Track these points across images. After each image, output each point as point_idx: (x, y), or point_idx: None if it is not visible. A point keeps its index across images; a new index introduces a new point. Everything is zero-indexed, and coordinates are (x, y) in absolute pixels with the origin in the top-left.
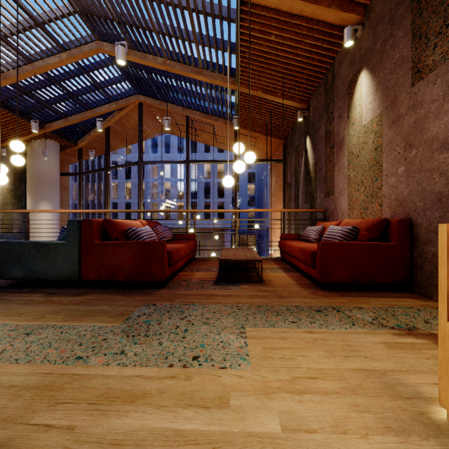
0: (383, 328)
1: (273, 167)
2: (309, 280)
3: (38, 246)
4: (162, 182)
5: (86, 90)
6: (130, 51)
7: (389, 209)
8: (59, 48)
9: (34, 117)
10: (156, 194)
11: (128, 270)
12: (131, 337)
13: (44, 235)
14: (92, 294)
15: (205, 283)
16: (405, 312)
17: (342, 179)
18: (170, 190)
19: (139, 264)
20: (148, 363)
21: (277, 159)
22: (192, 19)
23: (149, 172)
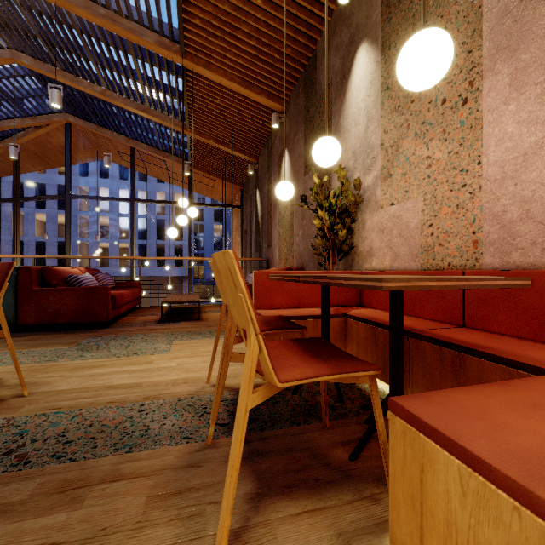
0: None
1: (234, 211)
2: None
3: None
4: (96, 215)
5: None
6: (59, 71)
7: (296, 260)
8: None
9: None
10: (86, 232)
11: (71, 313)
12: (86, 351)
13: None
14: (34, 335)
15: (149, 322)
16: None
17: (276, 234)
18: (107, 227)
19: (83, 307)
20: (102, 357)
21: (235, 205)
22: (137, 65)
23: (75, 201)
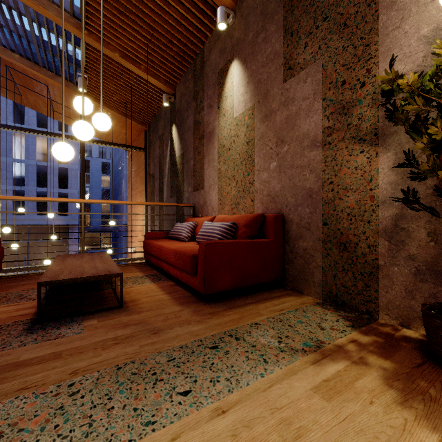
0: (297, 356)
1: (133, 156)
2: (185, 290)
3: None
4: None
5: None
6: None
7: (262, 204)
8: None
9: None
10: None
11: None
12: None
13: None
14: None
15: (5, 332)
16: (297, 318)
17: (213, 172)
18: None
19: None
20: None
21: (138, 147)
22: None
23: None
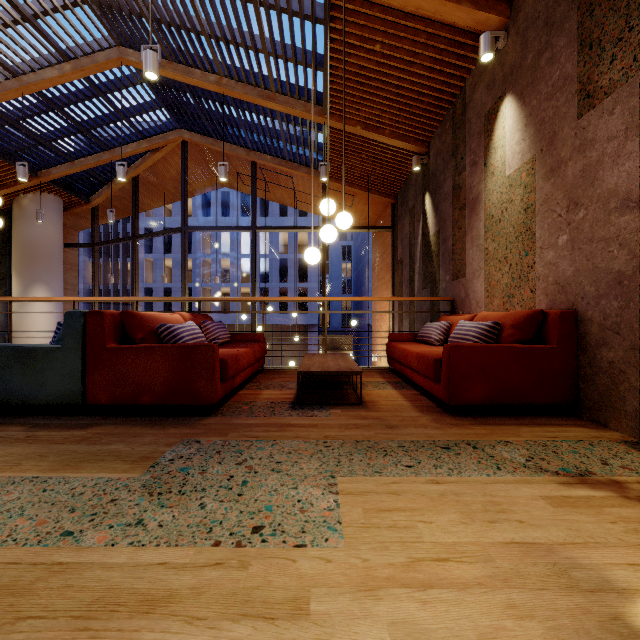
0: (543, 474)
1: (378, 237)
2: (430, 400)
3: (19, 352)
4: (218, 258)
5: (102, 121)
6: (168, 63)
7: (545, 297)
8: (59, 55)
9: (22, 158)
10: (209, 276)
11: (160, 388)
12: (156, 496)
13: (39, 335)
14: (103, 425)
15: (278, 406)
16: (573, 448)
17: (477, 253)
18: (229, 270)
19: (176, 380)
20: (180, 539)
21: (383, 226)
22: (259, 16)
23: (198, 244)
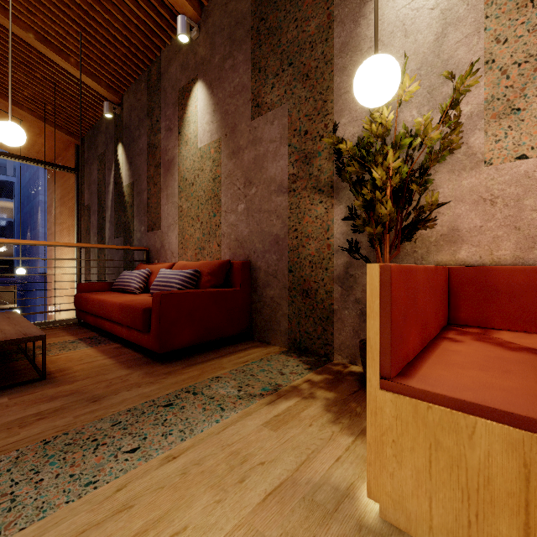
0: (254, 400)
1: (57, 178)
2: (135, 351)
3: None
4: None
5: None
6: None
7: (229, 250)
8: None
9: None
10: None
11: None
12: None
13: None
14: None
15: None
16: (261, 367)
17: (172, 209)
18: None
19: None
20: None
21: (65, 166)
22: None
23: None
